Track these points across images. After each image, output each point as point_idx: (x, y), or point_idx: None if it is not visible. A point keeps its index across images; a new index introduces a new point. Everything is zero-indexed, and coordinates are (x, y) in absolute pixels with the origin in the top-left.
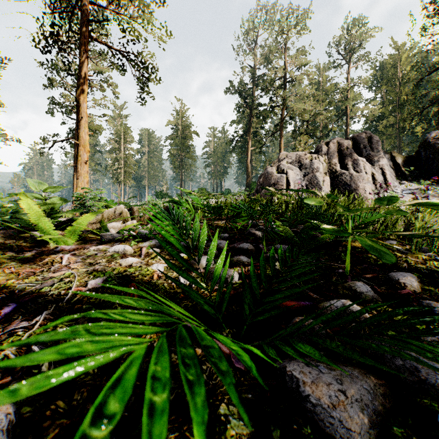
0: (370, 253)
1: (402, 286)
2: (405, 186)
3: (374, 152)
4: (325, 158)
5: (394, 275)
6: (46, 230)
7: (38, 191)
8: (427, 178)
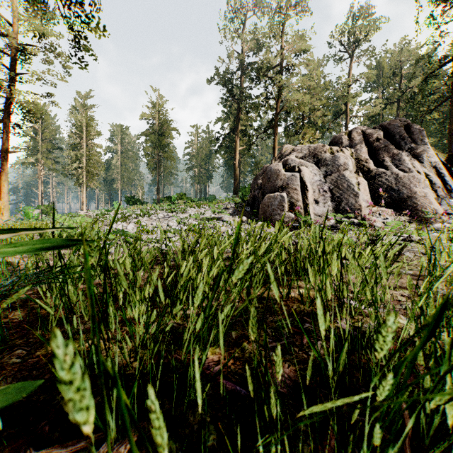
0: None
1: None
2: None
3: (417, 145)
4: (352, 152)
5: None
6: None
7: None
8: None
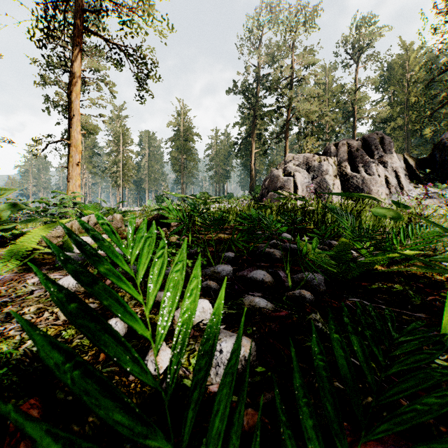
0: (446, 288)
1: None
2: (421, 190)
3: (386, 154)
4: (334, 160)
5: None
6: None
7: None
8: (443, 181)
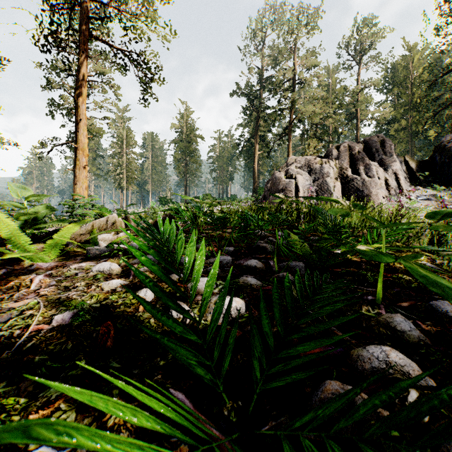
0: (399, 272)
1: None
2: (420, 192)
3: (387, 156)
4: (336, 163)
5: (438, 305)
6: (22, 244)
7: (17, 198)
8: (443, 183)
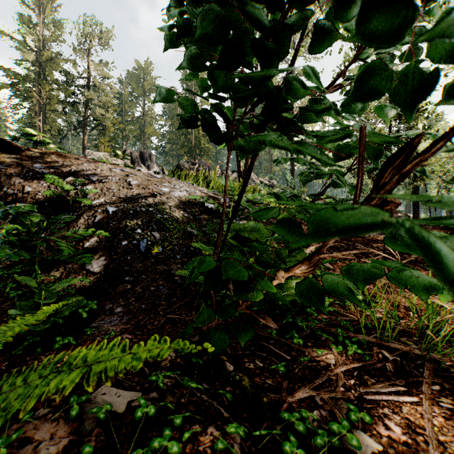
0: None
1: None
2: None
3: (152, 164)
4: (122, 161)
5: None
6: None
7: None
8: None
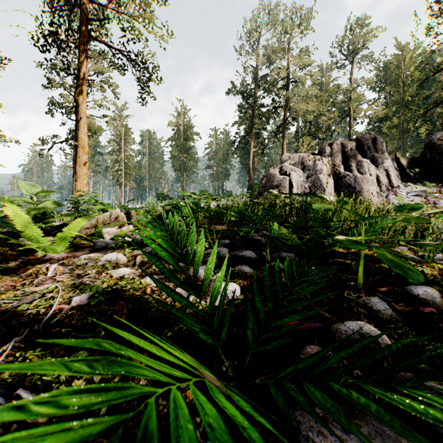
0: (382, 262)
1: (423, 302)
2: (410, 188)
3: (378, 154)
4: (328, 160)
5: (412, 289)
6: (35, 236)
7: (28, 194)
8: (433, 179)
